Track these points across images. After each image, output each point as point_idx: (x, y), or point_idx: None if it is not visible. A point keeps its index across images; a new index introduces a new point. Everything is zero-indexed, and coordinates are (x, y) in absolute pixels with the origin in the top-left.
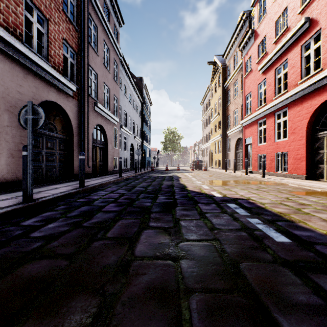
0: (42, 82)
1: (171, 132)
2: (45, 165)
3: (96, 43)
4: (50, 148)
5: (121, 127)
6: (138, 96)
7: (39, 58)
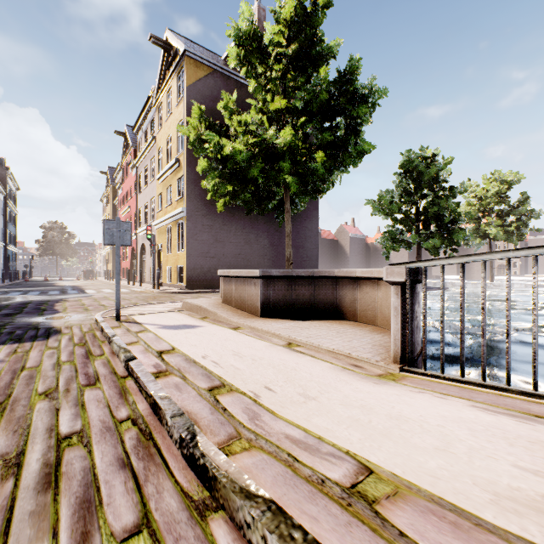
0: None
1: (57, 228)
2: None
3: None
4: None
5: None
6: (1, 190)
7: None
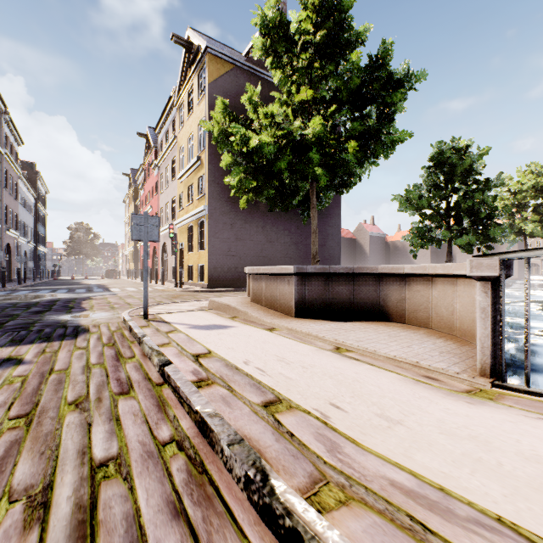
0: None
1: (83, 229)
2: None
3: (6, 181)
4: None
5: (19, 238)
6: (32, 193)
7: None
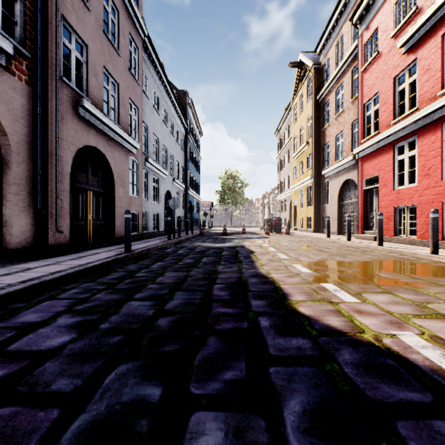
0: None
1: (231, 177)
2: None
3: None
4: None
5: (147, 160)
6: (179, 116)
7: None
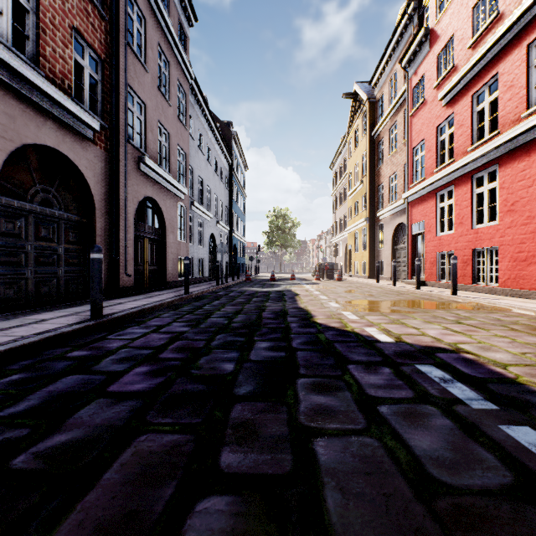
0: (24, 106)
1: (281, 216)
2: (34, 272)
3: (144, 48)
4: (45, 240)
5: (193, 204)
6: (223, 152)
7: (12, 54)
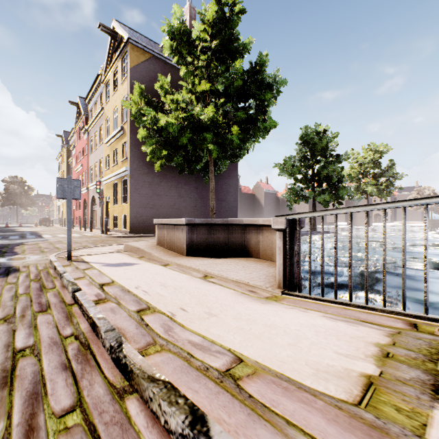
0: None
1: (17, 182)
2: None
3: None
4: None
5: None
6: None
7: None
